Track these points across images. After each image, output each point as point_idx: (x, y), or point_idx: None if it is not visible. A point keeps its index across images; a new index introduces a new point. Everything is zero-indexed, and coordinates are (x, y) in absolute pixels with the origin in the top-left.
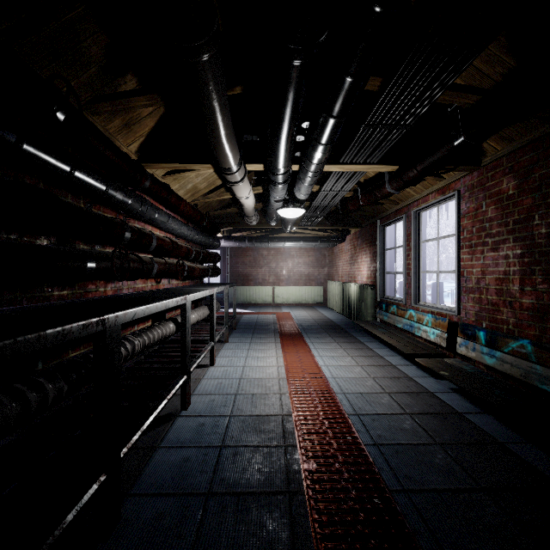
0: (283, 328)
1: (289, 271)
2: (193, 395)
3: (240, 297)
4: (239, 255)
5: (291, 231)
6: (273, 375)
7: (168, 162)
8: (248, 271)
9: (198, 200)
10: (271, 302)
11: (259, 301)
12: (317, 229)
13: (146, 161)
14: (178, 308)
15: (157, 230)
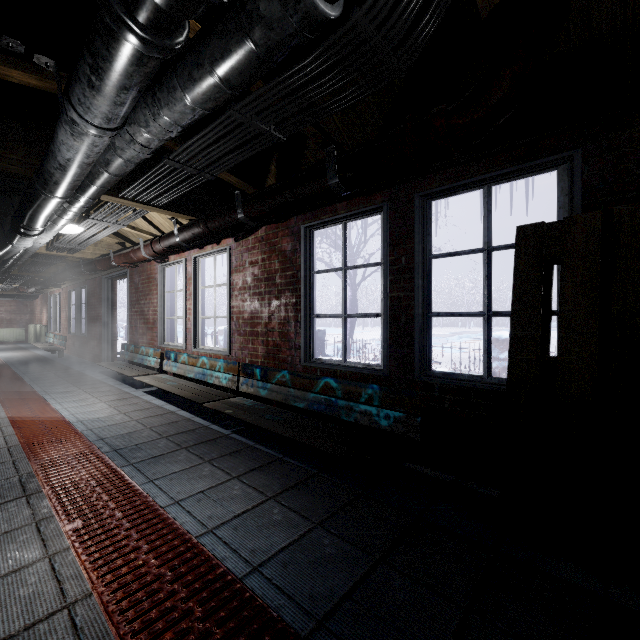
0: None
1: None
2: None
3: None
4: None
5: None
6: None
7: None
8: None
9: None
10: None
11: None
12: None
13: None
14: None
15: None
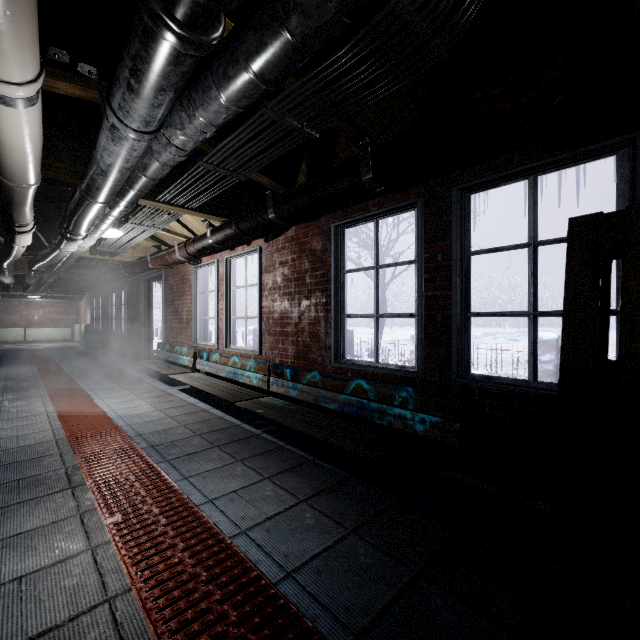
0: (32, 348)
1: (41, 317)
2: None
3: None
4: None
5: None
6: (25, 354)
7: None
8: None
9: None
10: (23, 340)
11: (11, 340)
12: None
13: None
14: None
15: None
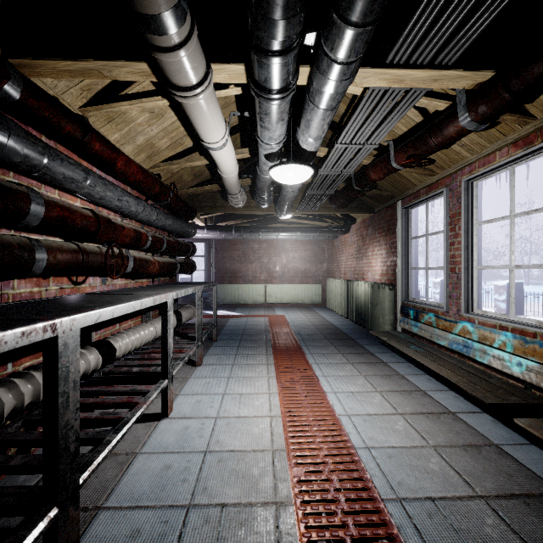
0: (277, 339)
1: (283, 267)
2: (102, 513)
3: (227, 297)
4: (226, 249)
5: (286, 221)
6: (263, 440)
7: (63, 56)
8: (237, 266)
9: (160, 167)
10: (262, 303)
11: (249, 301)
12: (315, 219)
13: (19, 54)
14: (126, 320)
15: (76, 199)
